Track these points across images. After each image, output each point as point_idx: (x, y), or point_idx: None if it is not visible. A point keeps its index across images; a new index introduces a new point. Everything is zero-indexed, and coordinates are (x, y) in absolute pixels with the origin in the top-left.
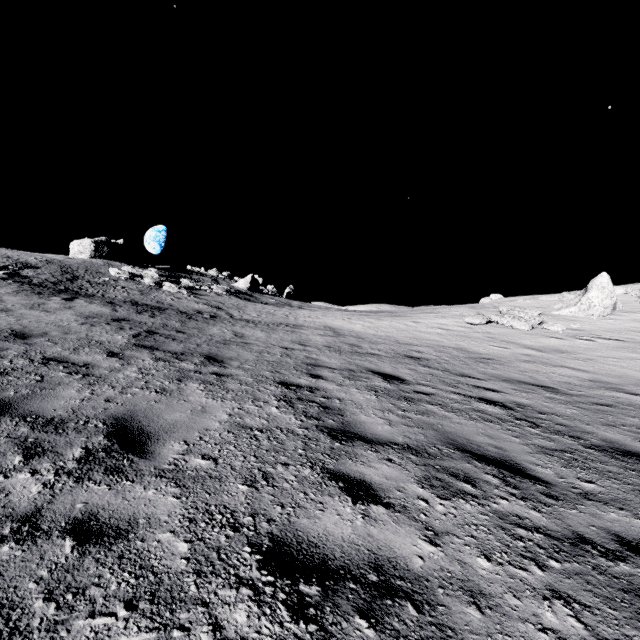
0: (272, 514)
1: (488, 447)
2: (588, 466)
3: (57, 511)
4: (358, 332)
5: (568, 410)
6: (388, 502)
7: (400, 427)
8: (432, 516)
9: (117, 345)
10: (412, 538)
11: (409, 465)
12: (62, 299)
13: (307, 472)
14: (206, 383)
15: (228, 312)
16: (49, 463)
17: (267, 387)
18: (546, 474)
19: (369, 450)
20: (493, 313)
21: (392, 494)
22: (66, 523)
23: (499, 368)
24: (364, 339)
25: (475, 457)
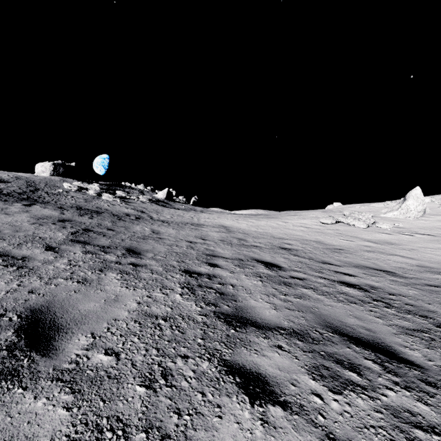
0: (167, 427)
1: (360, 329)
2: None
3: None
4: (244, 229)
5: (410, 291)
6: (284, 400)
7: (284, 311)
8: (330, 417)
9: (56, 240)
10: None
11: (297, 352)
12: (22, 205)
13: (205, 366)
14: (123, 273)
15: (149, 215)
16: None
17: (174, 275)
18: (416, 357)
19: (260, 336)
20: (339, 216)
21: (287, 389)
22: None
23: (349, 256)
24: (248, 234)
25: (352, 340)
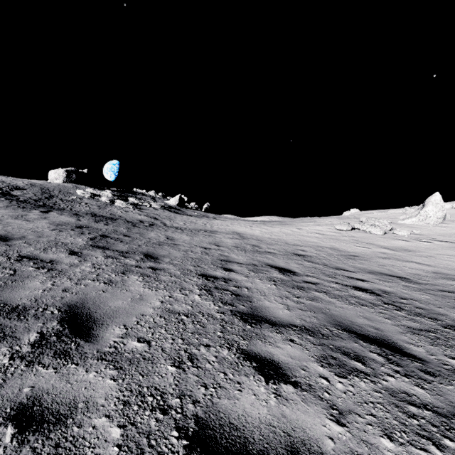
0: (197, 395)
1: (368, 328)
2: (450, 344)
3: (5, 396)
4: (257, 236)
5: (422, 296)
6: (295, 381)
7: (296, 311)
8: (334, 394)
9: (77, 246)
10: (320, 418)
11: (308, 345)
12: (40, 212)
13: (225, 353)
14: (144, 275)
15: (162, 221)
16: (7, 347)
17: (191, 278)
18: (419, 352)
19: (274, 332)
20: (355, 222)
21: (298, 373)
22: (11, 409)
23: (364, 263)
24: (262, 241)
25: (360, 337)
